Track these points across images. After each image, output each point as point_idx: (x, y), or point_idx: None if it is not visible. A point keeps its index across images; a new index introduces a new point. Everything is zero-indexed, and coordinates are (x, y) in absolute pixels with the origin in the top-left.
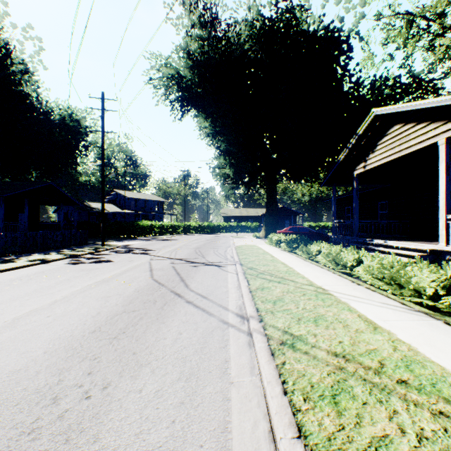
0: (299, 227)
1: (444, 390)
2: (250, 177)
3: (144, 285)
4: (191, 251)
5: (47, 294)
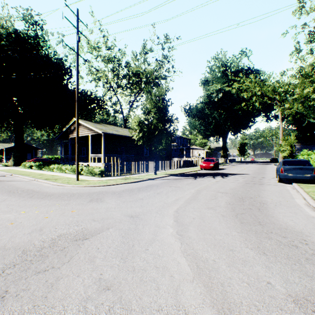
0: (42, 158)
1: (71, 178)
2: None
3: None
4: None
5: None
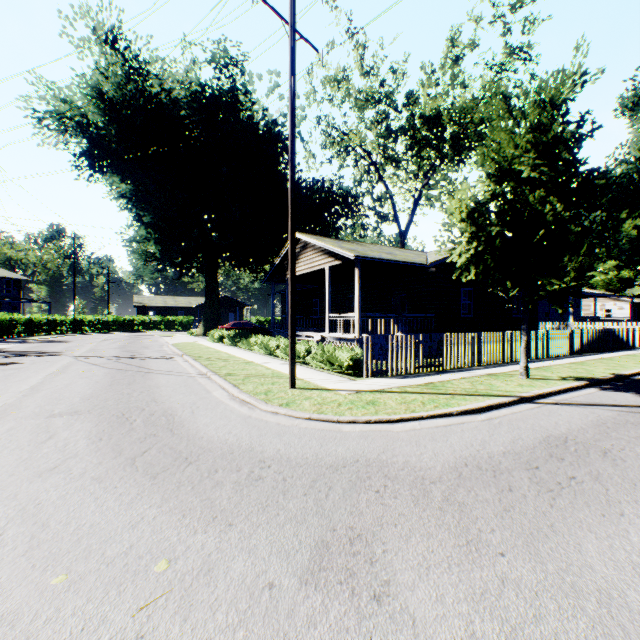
0: (243, 322)
1: (279, 375)
2: (184, 258)
3: (107, 371)
4: (119, 351)
5: (19, 381)
